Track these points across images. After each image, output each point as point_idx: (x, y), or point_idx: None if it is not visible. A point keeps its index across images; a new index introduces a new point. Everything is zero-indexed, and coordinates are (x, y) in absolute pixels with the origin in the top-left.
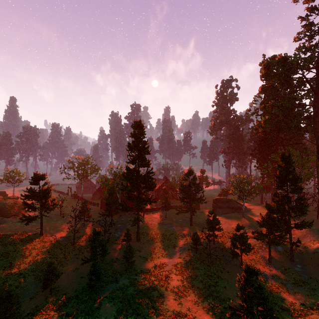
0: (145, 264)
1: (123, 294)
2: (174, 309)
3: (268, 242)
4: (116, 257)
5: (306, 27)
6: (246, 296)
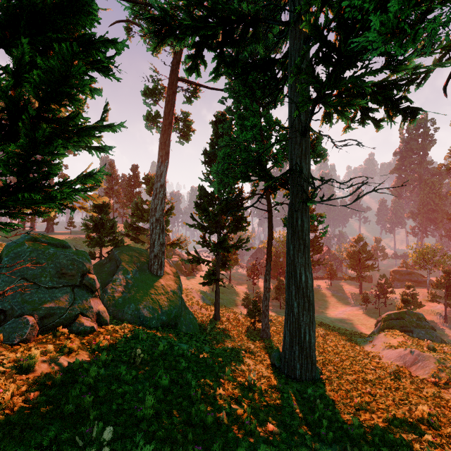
0: (317, 312)
1: None
2: (347, 327)
3: (444, 304)
4: None
5: None
6: None
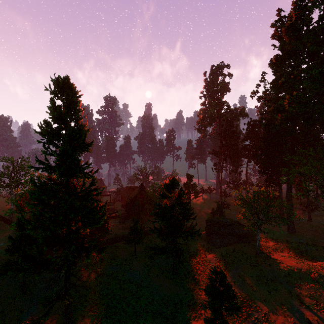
0: None
1: None
2: None
3: None
4: None
5: None
6: None
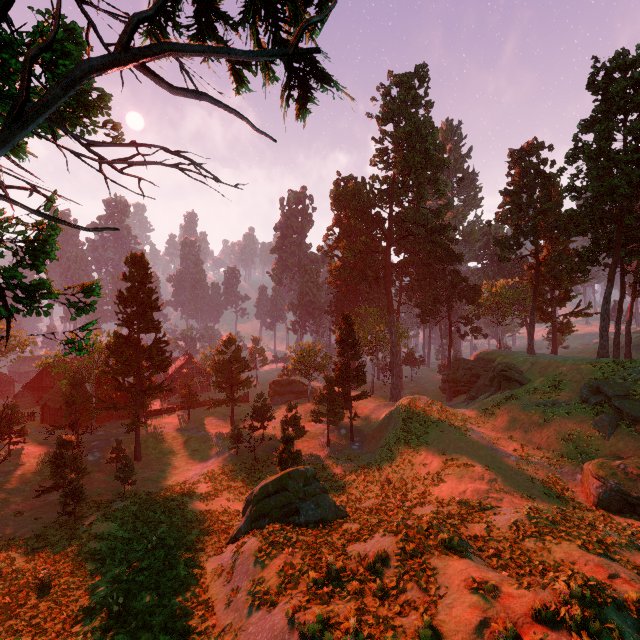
0: (155, 485)
1: (124, 512)
2: (202, 509)
3: (327, 422)
4: (98, 487)
5: (380, 153)
6: (280, 462)
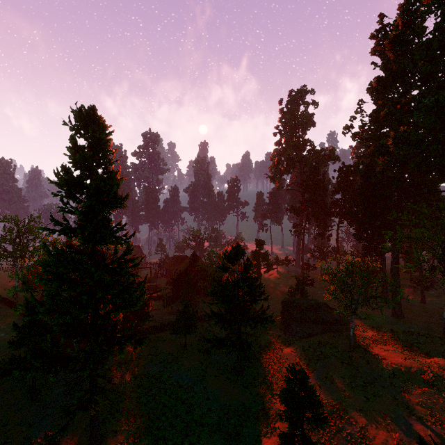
0: None
1: None
2: None
3: None
4: None
5: None
6: None
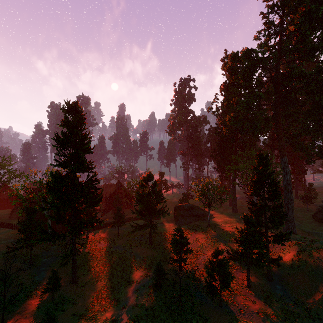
0: None
1: None
2: None
3: (247, 263)
4: None
5: (267, 25)
6: None
